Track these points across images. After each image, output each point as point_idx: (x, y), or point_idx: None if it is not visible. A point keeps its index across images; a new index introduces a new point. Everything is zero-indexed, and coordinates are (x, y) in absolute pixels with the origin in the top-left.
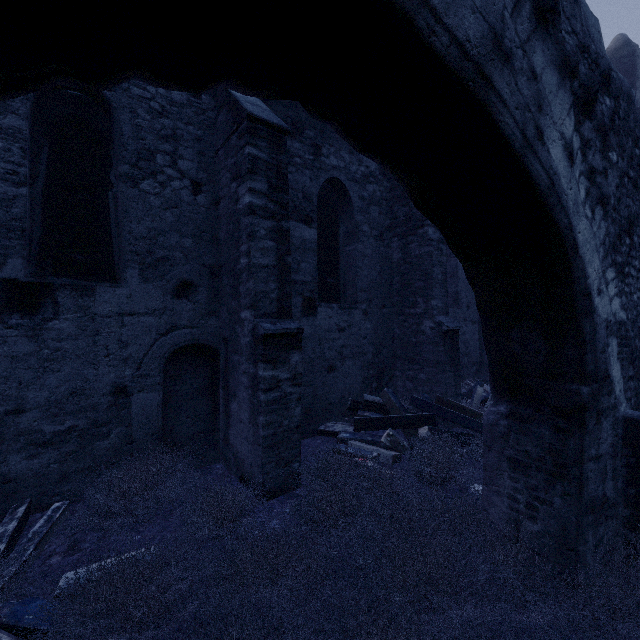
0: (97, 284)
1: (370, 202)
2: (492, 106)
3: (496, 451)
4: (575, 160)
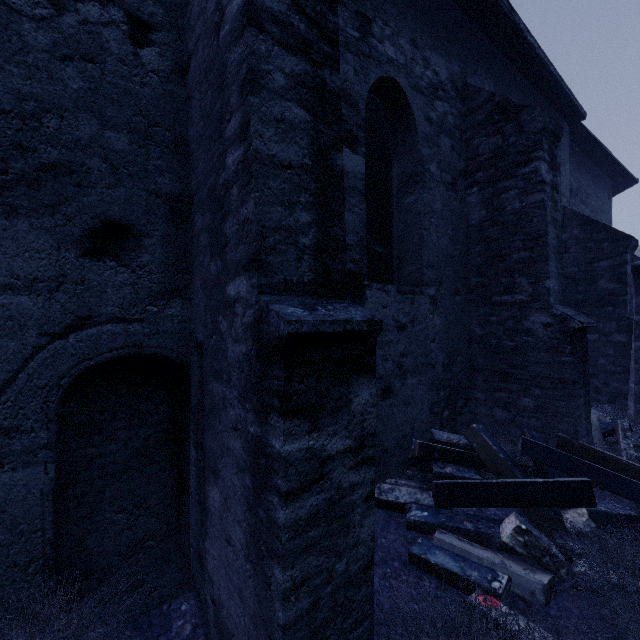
0: None
1: (439, 129)
2: None
3: None
4: None
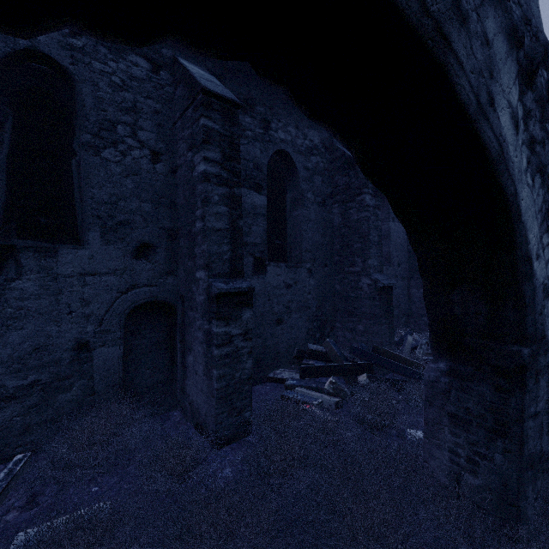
0: (60, 246)
1: (314, 172)
2: (450, 68)
3: (437, 406)
4: (519, 129)
